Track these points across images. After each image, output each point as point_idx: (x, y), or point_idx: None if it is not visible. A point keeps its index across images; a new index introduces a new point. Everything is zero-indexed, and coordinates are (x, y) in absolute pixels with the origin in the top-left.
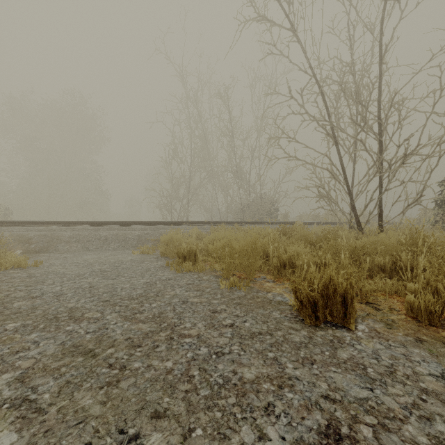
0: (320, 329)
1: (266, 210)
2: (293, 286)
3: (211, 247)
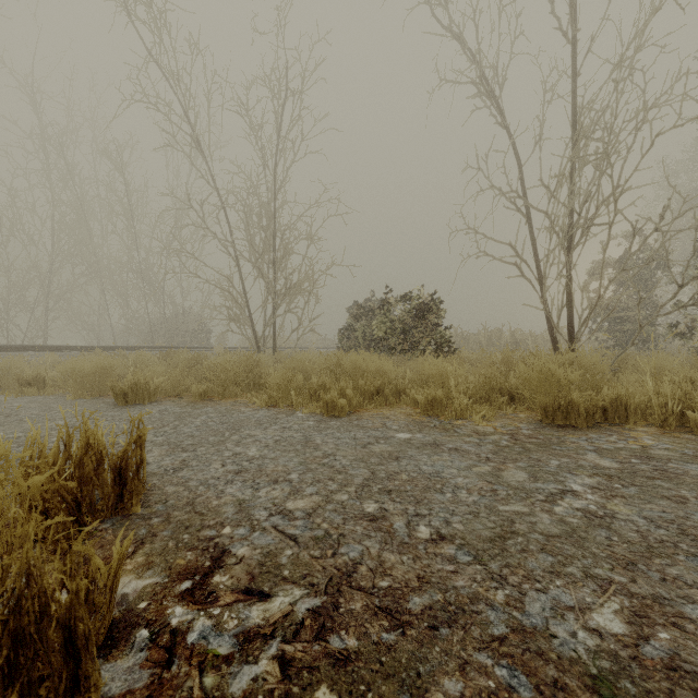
0: (125, 406)
1: (190, 330)
2: (112, 384)
3: (59, 368)
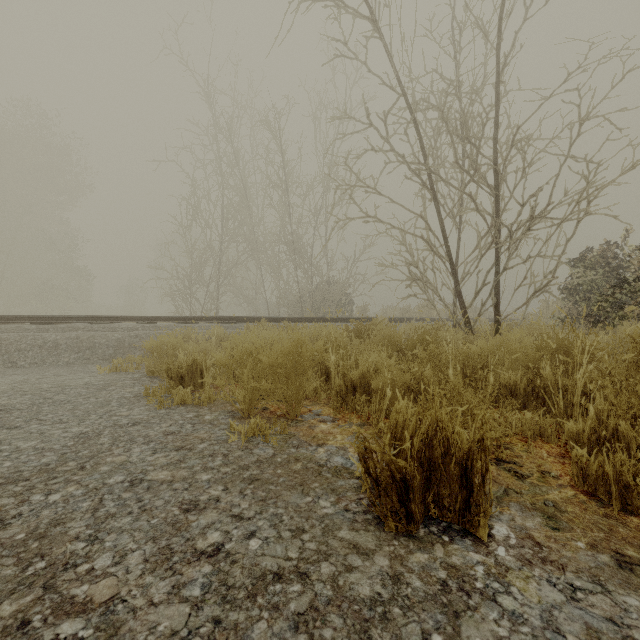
0: (417, 547)
1: (336, 301)
2: (361, 447)
3: (220, 359)
